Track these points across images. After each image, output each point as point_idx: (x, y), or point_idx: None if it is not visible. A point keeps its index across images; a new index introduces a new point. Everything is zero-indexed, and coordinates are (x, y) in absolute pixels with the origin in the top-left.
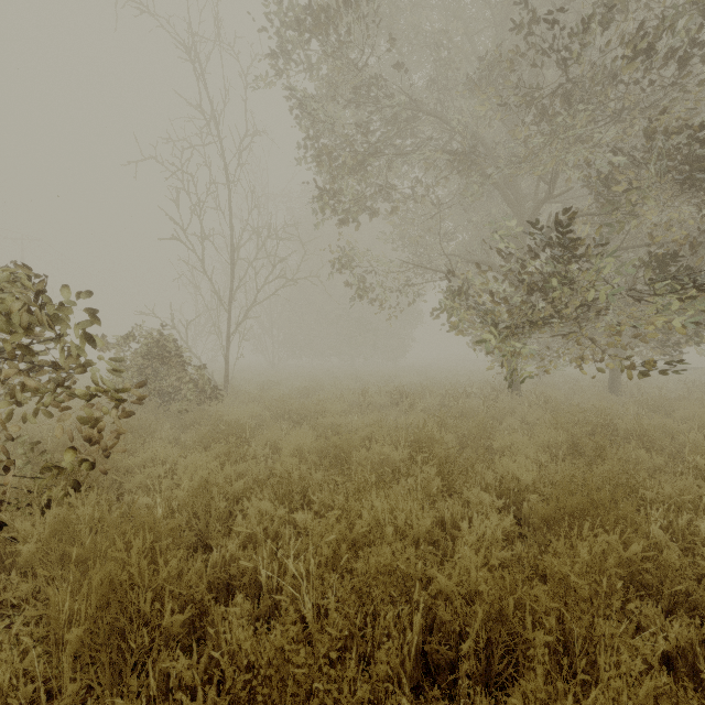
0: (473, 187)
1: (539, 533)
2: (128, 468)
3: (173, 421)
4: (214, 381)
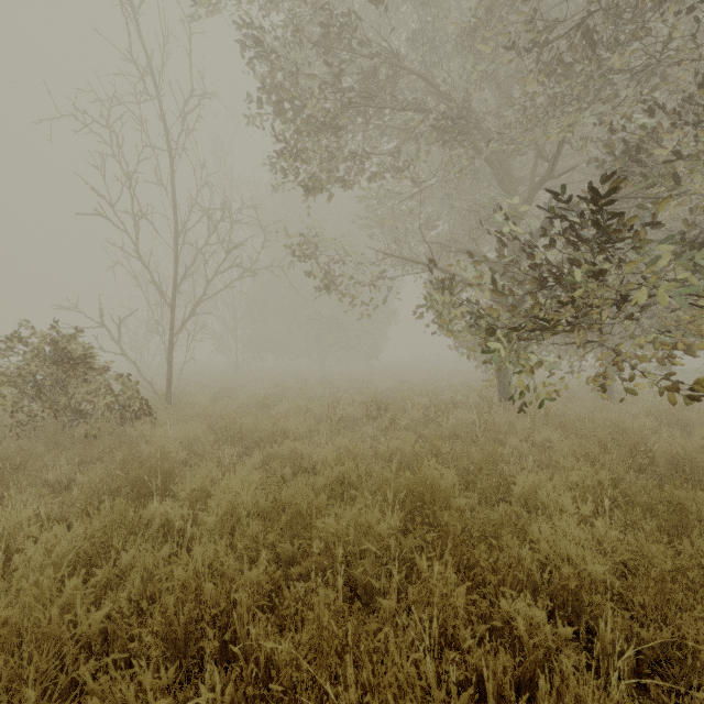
0: (463, 161)
1: None
2: None
3: (80, 449)
4: (153, 390)
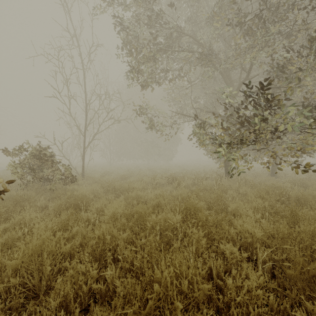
0: (209, 73)
1: (287, 289)
2: (5, 228)
3: (48, 194)
4: (76, 172)
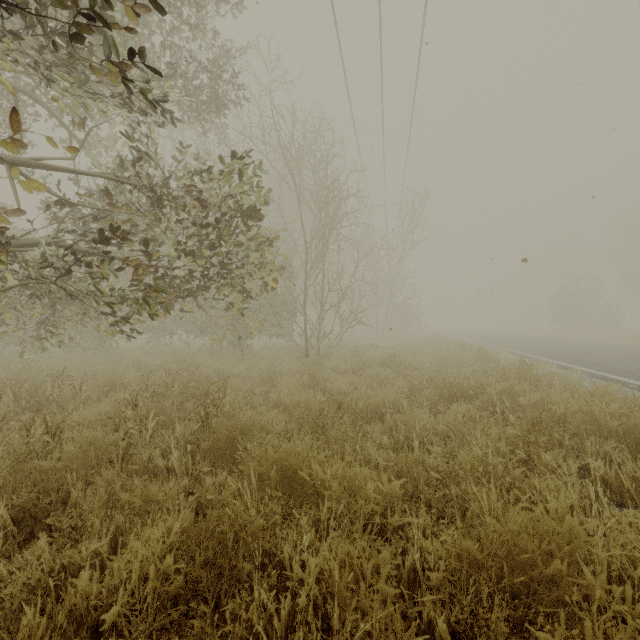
0: None
1: None
2: None
3: None
4: None
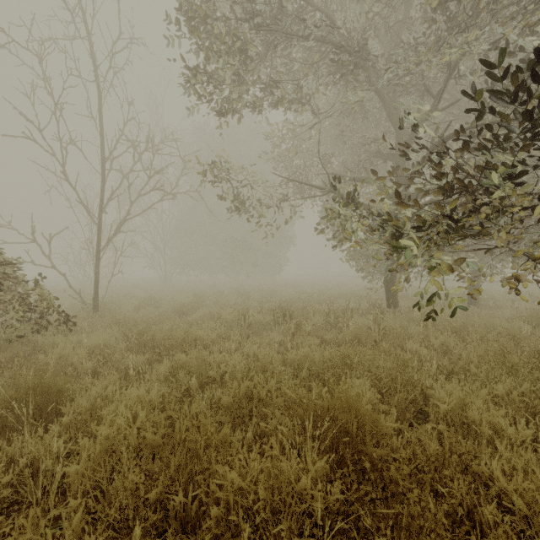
0: (360, 93)
1: None
2: None
3: None
4: (81, 300)
